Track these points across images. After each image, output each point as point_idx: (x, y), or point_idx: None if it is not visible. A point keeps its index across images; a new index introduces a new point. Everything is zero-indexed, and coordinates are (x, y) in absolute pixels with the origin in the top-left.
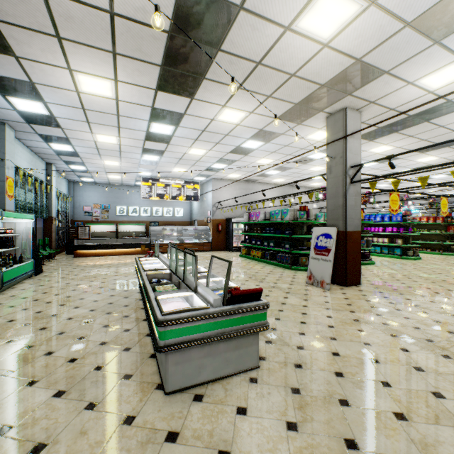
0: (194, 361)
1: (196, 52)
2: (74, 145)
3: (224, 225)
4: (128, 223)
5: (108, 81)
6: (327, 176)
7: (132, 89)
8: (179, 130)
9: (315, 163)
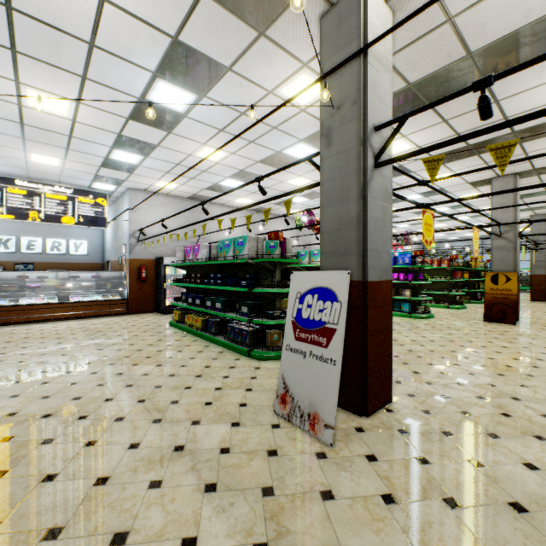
0: None
1: None
2: None
3: (152, 270)
4: None
5: None
6: (322, 154)
7: None
8: None
9: (296, 169)
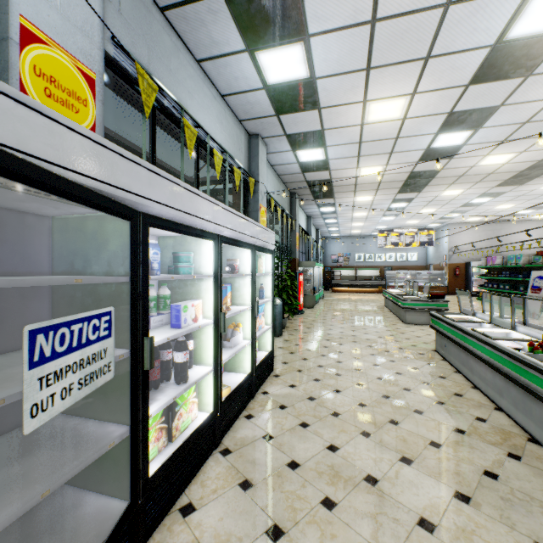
0: (415, 316)
1: (420, 181)
2: (339, 219)
3: (462, 270)
4: (365, 268)
5: (371, 196)
6: None
7: (382, 196)
8: (411, 204)
9: None
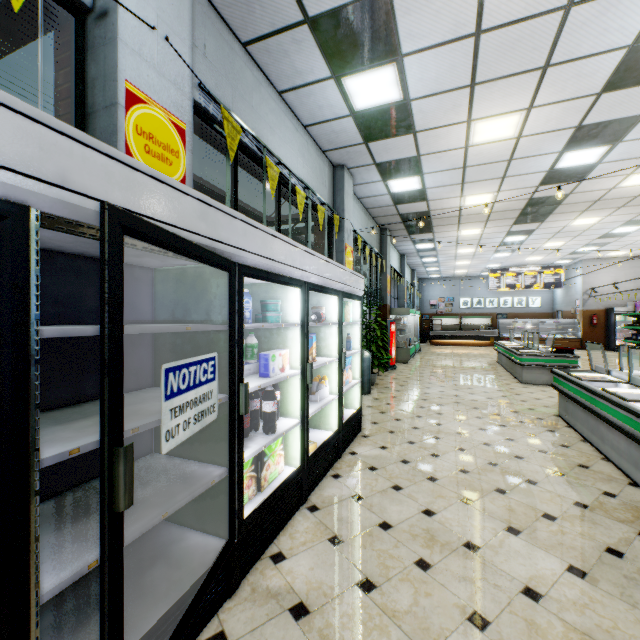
0: (535, 374)
1: (541, 209)
2: (439, 257)
3: (601, 318)
4: (472, 316)
5: (479, 229)
6: None
7: (494, 228)
8: (531, 236)
9: None
